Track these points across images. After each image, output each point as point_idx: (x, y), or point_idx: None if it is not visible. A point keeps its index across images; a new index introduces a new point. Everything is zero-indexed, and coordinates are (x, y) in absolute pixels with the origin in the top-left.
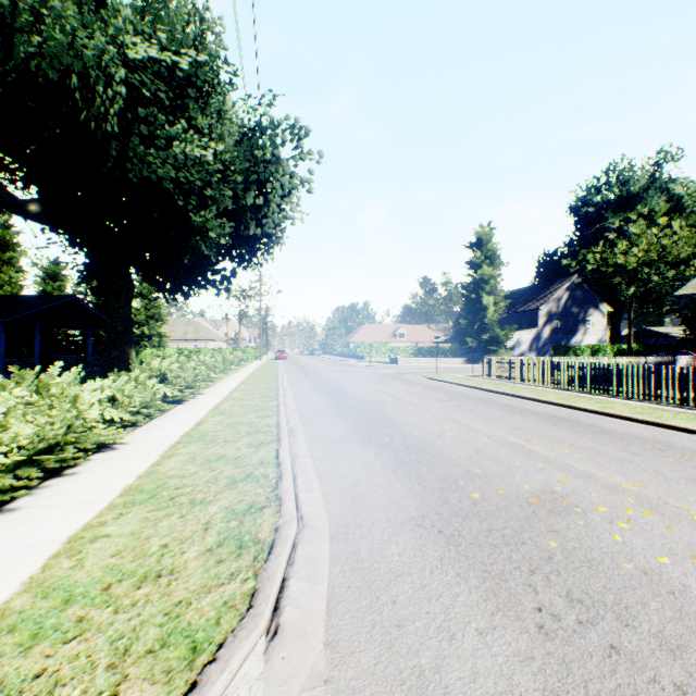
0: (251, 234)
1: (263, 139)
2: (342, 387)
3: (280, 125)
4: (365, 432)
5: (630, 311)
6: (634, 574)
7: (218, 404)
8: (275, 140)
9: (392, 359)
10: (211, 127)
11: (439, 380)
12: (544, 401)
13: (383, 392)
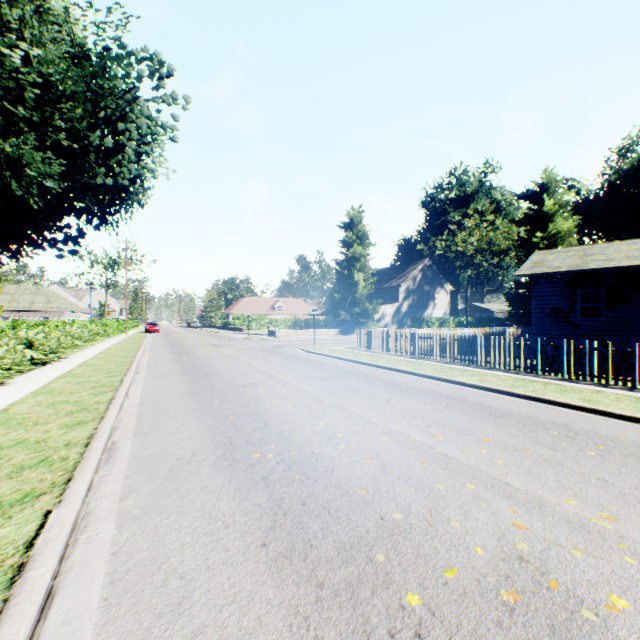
0: (100, 183)
1: (113, 68)
2: (212, 366)
3: (135, 56)
4: (228, 441)
5: (467, 290)
6: None
7: (13, 402)
8: (129, 72)
9: (270, 331)
10: (23, 23)
11: (318, 353)
12: (424, 375)
13: (259, 370)
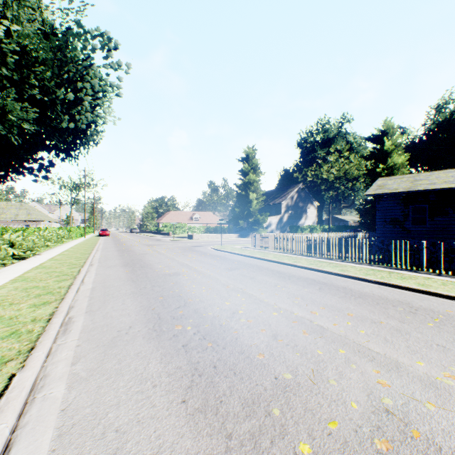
0: (64, 127)
1: (74, 42)
2: (146, 260)
3: (90, 33)
4: (157, 316)
5: (329, 206)
6: None
7: None
8: (86, 46)
9: (189, 235)
10: (6, 6)
11: (224, 250)
12: (301, 267)
13: (181, 263)
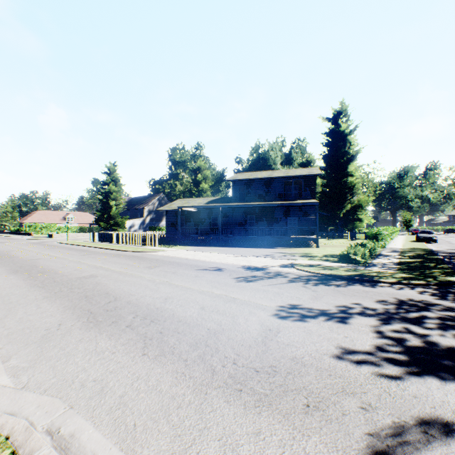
0: None
1: None
2: None
3: None
4: None
5: None
6: (33, 262)
7: None
8: None
9: (50, 234)
10: None
11: (63, 243)
12: (91, 247)
13: (20, 248)
